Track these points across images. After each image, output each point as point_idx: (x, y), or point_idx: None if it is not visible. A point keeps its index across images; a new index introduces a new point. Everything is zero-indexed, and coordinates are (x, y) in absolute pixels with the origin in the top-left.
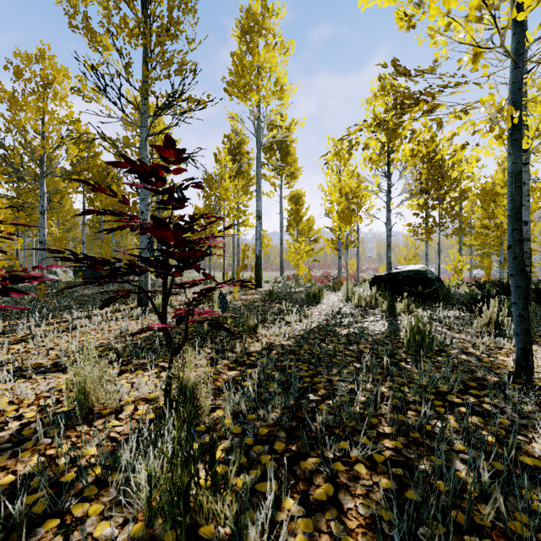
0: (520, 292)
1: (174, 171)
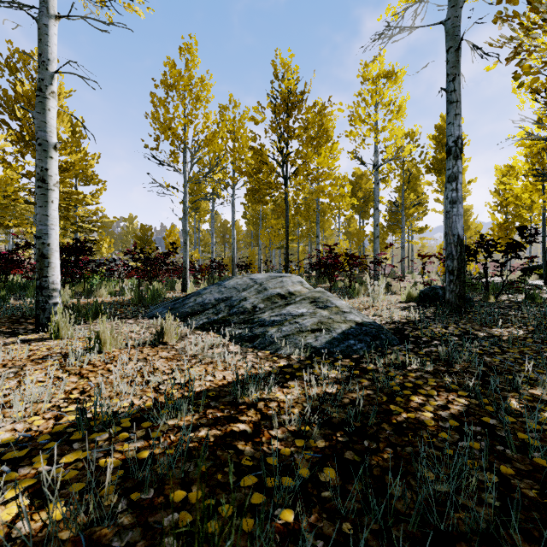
0: (543, 265)
1: None
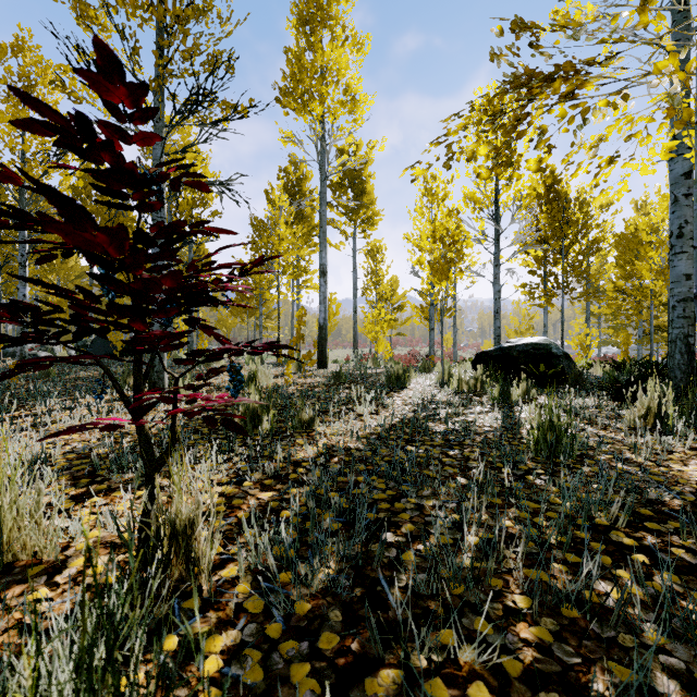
0: None
1: (138, 138)
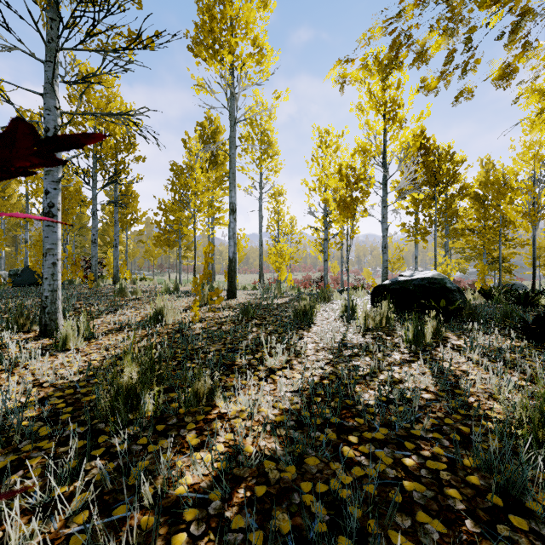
0: None
1: None
